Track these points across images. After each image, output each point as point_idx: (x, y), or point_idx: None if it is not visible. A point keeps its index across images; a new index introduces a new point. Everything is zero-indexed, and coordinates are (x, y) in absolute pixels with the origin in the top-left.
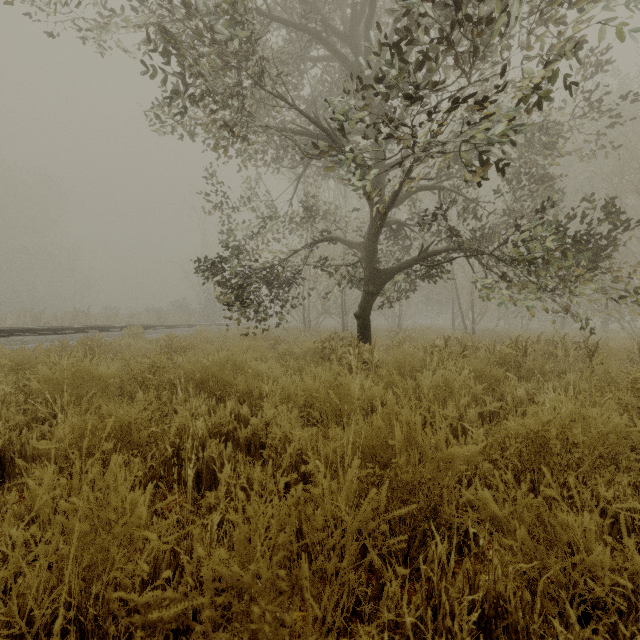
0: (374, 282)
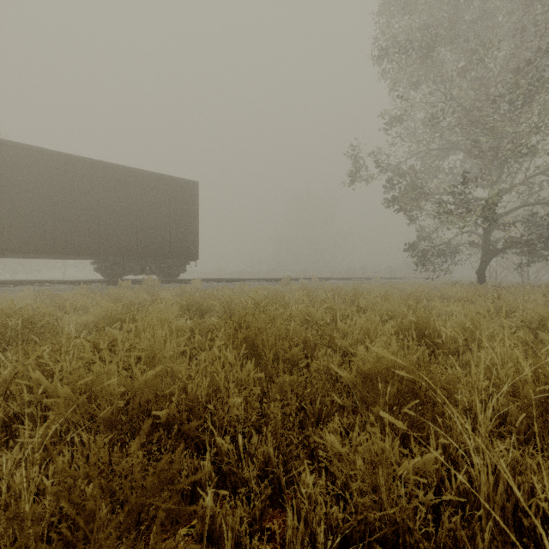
0: (486, 256)
